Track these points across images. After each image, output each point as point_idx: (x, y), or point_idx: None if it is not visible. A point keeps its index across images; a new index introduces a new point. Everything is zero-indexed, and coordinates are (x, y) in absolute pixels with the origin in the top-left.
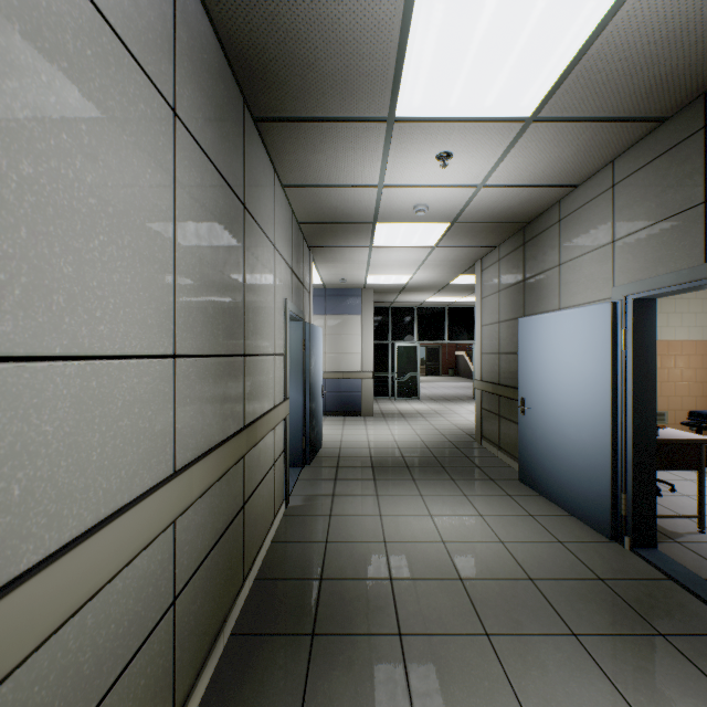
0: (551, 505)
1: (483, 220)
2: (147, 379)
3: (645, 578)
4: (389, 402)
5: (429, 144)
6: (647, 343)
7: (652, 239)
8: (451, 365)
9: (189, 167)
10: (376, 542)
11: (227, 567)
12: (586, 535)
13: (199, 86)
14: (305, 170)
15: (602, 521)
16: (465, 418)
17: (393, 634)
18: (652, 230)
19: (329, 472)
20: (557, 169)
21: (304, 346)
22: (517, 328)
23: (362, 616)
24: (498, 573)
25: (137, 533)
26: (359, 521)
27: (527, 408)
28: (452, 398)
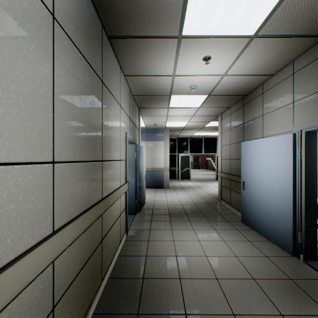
0: (259, 235)
1: (223, 94)
2: (30, 177)
3: (314, 278)
4: (176, 182)
5: (199, 51)
6: (312, 154)
7: (316, 99)
8: (204, 164)
9: (64, 52)
10: (171, 256)
11: (91, 276)
12: (279, 252)
13: (72, 7)
14: (135, 67)
15: (288, 246)
16: (212, 189)
17: (182, 314)
18: (316, 95)
19: (148, 217)
20: (264, 65)
21: (136, 155)
22: (240, 147)
23: (165, 302)
24: (236, 275)
25: (17, 280)
26: (163, 244)
27: (246, 186)
28: (205, 179)
